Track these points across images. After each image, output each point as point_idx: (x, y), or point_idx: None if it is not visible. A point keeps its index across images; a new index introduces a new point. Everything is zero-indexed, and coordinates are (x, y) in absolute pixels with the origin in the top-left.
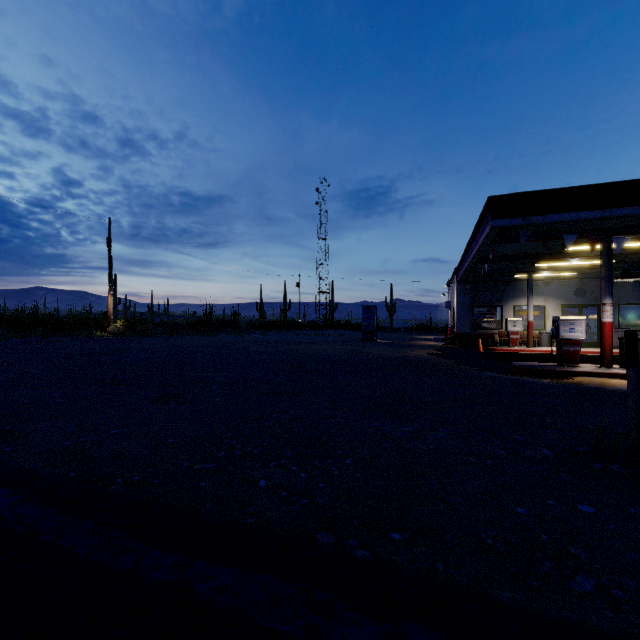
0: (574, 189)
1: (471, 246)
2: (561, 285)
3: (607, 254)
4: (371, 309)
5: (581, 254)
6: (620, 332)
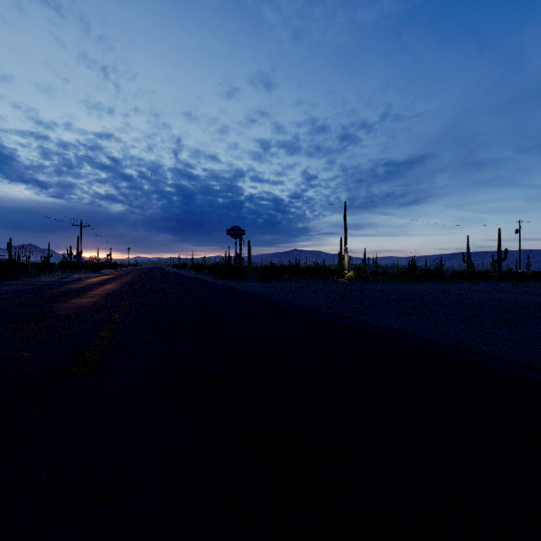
0: None
1: None
2: None
3: None
4: None
5: None
6: None
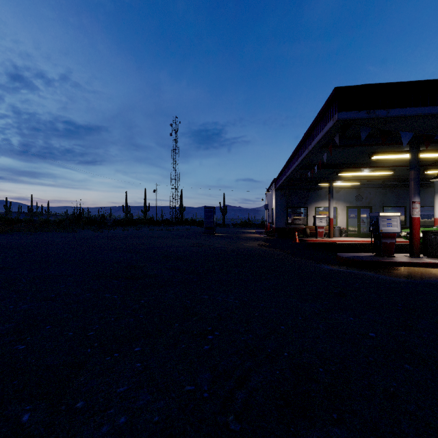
0: (417, 83)
1: (297, 153)
2: (347, 192)
3: (416, 158)
4: (211, 209)
5: (376, 165)
6: None
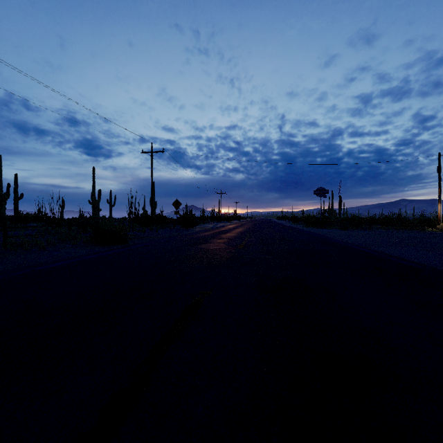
0: None
1: None
2: None
3: None
4: None
5: None
6: None
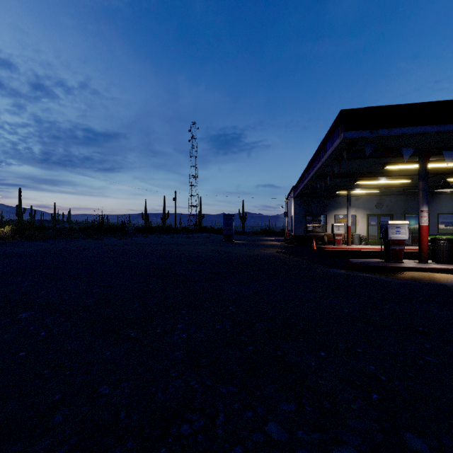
0: (415, 105)
1: (312, 164)
2: (367, 200)
3: (424, 170)
4: (230, 217)
5: (392, 174)
6: None
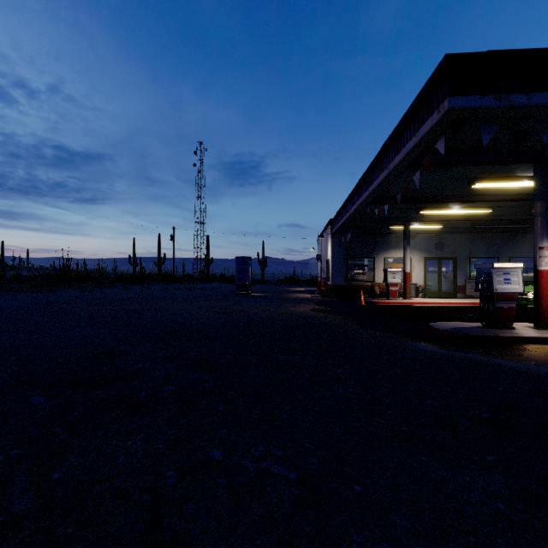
0: None
1: (367, 179)
2: (424, 239)
3: (546, 184)
4: (245, 260)
5: (474, 198)
6: (472, 283)
